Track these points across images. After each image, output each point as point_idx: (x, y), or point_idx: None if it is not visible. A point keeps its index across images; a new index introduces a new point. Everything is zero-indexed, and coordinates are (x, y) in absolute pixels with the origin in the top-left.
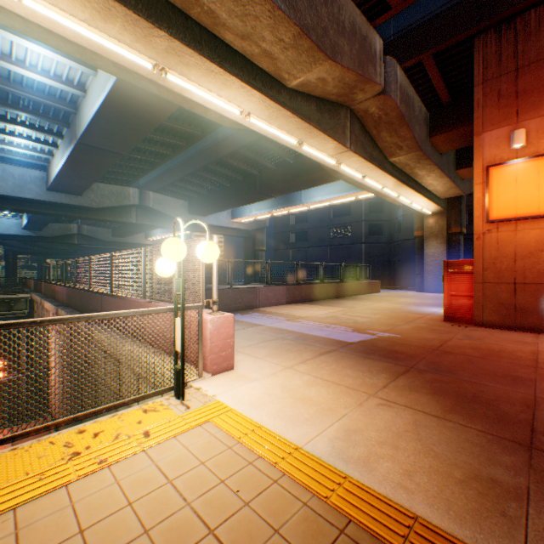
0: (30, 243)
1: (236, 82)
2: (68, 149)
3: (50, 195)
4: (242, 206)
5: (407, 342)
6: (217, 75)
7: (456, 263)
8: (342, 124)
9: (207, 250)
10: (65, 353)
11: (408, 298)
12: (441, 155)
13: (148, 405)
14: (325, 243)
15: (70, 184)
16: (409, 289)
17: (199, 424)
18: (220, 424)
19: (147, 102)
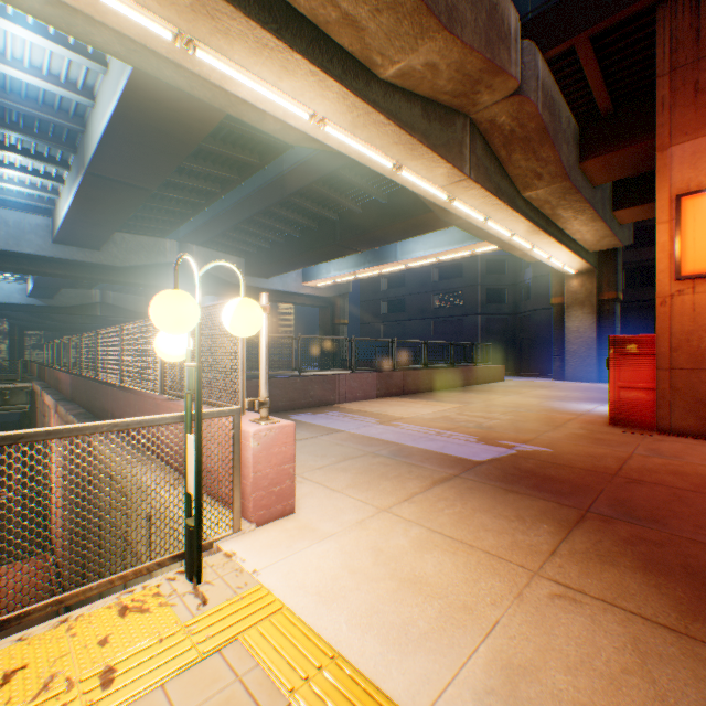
0: (40, 315)
1: (303, 64)
2: (75, 183)
3: (57, 250)
4: (317, 265)
5: (566, 461)
6: (273, 52)
7: (627, 339)
8: (458, 139)
9: (240, 313)
10: (67, 466)
11: (545, 390)
12: (594, 188)
13: (132, 595)
14: (428, 315)
15: (84, 234)
16: (541, 376)
17: (216, 649)
18: (257, 650)
19: (178, 109)
